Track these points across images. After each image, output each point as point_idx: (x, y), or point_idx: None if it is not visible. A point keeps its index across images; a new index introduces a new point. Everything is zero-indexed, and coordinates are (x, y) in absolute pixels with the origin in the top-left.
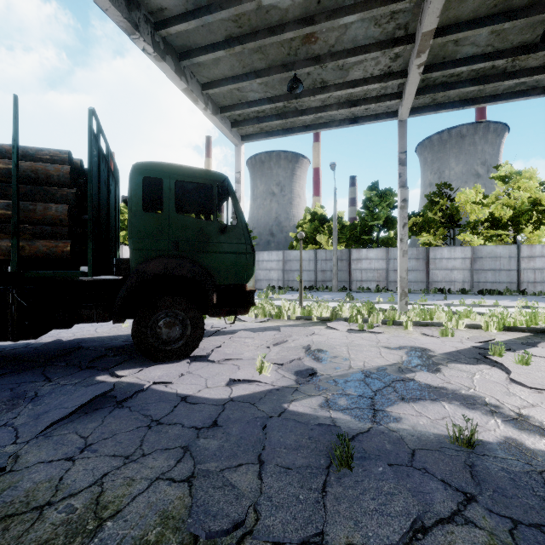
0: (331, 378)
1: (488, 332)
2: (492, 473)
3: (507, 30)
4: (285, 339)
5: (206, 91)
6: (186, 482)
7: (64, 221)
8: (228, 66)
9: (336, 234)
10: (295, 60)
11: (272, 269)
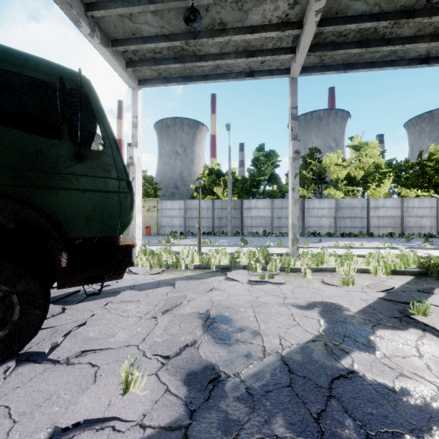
0: (243, 386)
1: (377, 277)
2: None
3: None
4: (178, 302)
5: (91, 12)
6: None
7: None
8: None
9: (231, 186)
10: None
11: (175, 216)
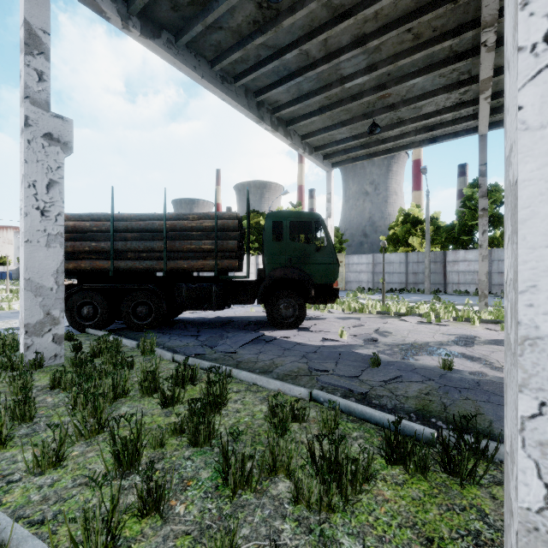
0: (387, 343)
1: None
2: (452, 377)
3: None
4: (362, 323)
5: (304, 140)
6: (305, 363)
7: (235, 250)
8: (321, 122)
9: (429, 236)
10: (374, 110)
11: (362, 271)
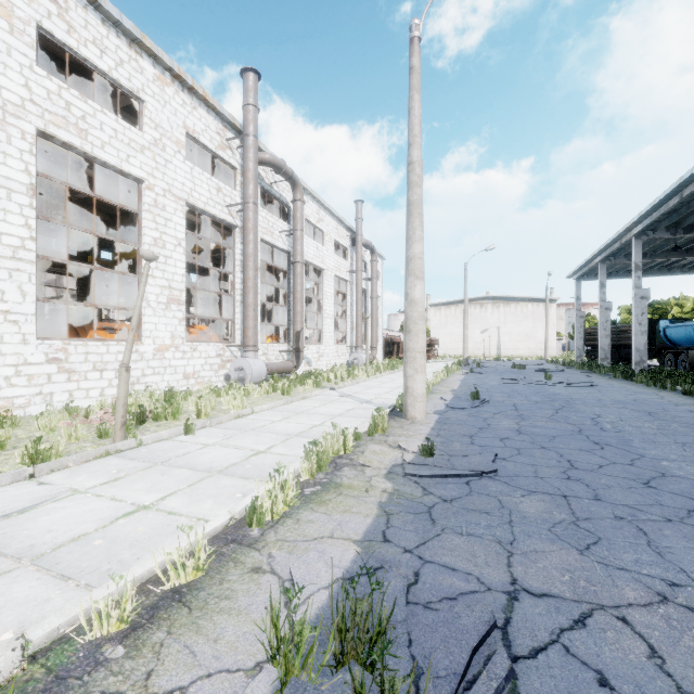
0: None
1: None
2: None
3: None
4: None
5: None
6: None
7: None
8: None
9: None
10: None
11: None
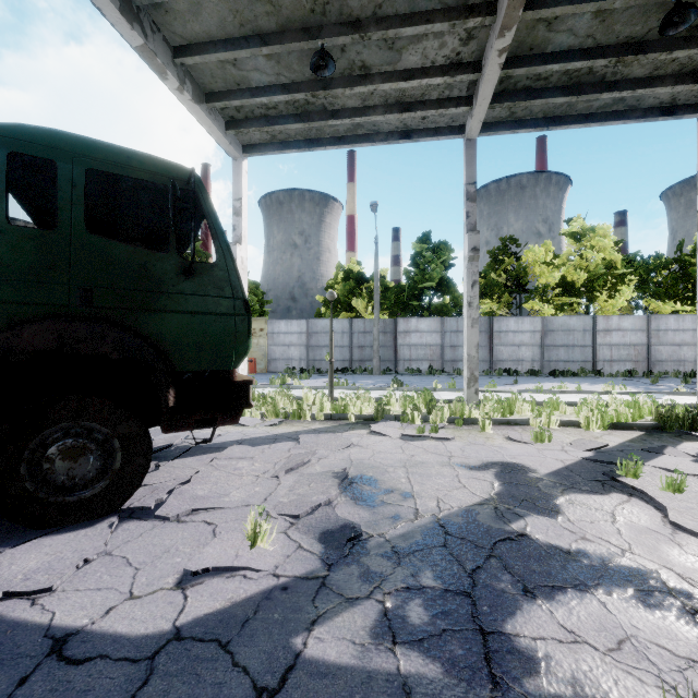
0: (388, 545)
1: (590, 432)
2: None
3: (615, 15)
4: (306, 459)
5: (181, 59)
6: None
7: None
8: (216, 20)
9: (378, 298)
10: (323, 24)
11: (293, 344)
